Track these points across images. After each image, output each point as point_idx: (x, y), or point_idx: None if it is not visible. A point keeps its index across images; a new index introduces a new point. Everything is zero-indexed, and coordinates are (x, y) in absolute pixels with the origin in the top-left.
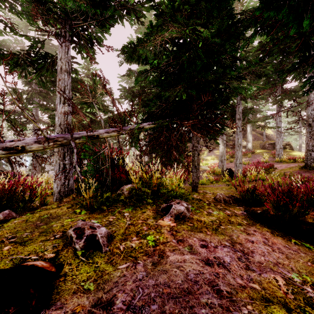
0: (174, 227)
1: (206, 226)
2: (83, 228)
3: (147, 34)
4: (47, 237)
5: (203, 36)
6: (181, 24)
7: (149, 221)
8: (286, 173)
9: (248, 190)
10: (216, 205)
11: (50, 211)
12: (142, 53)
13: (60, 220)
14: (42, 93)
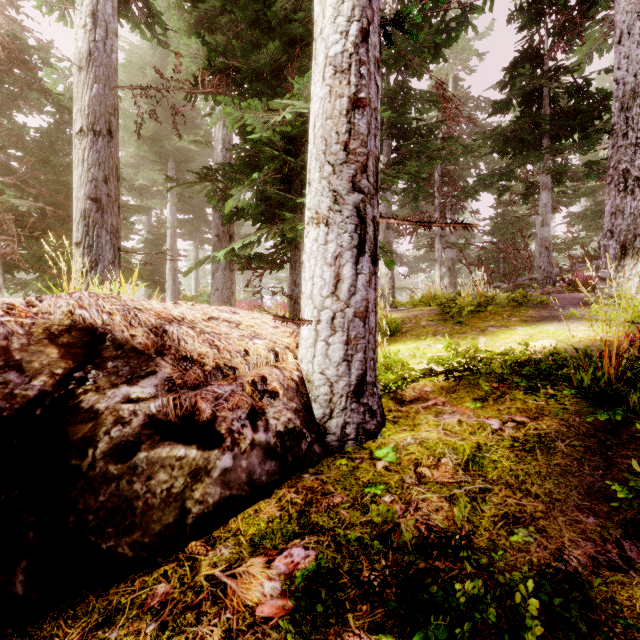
0: None
1: None
2: None
3: None
4: None
5: None
6: None
7: None
8: None
9: None
10: None
11: None
12: None
13: None
14: None
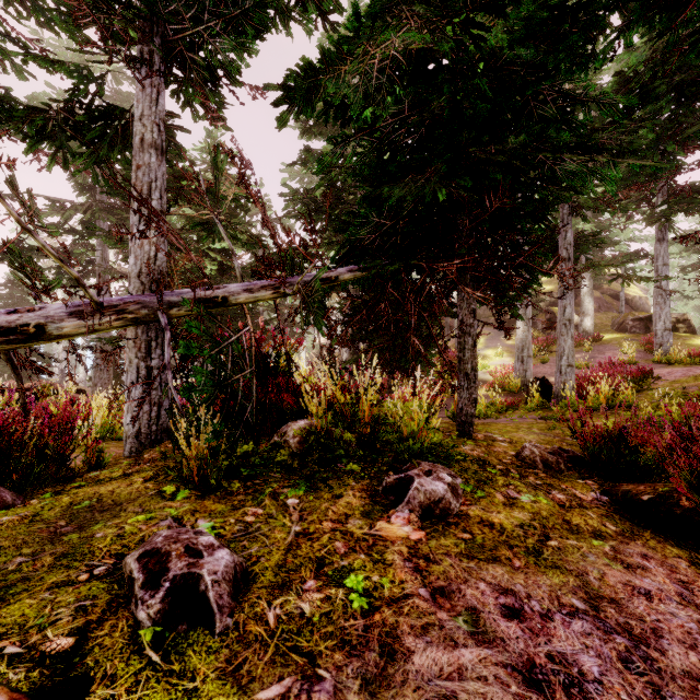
0: (420, 546)
1: (509, 542)
2: (166, 554)
3: (346, 38)
4: (72, 574)
5: (489, 46)
6: (434, 8)
7: (352, 524)
8: (687, 390)
9: (610, 438)
10: (523, 476)
11: (101, 488)
12: (333, 91)
13: (119, 518)
14: (115, 209)
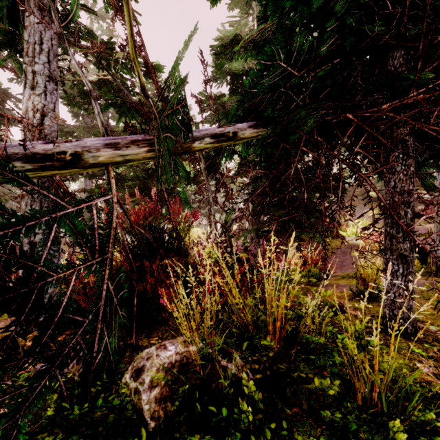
0: None
1: None
2: None
3: None
4: None
5: None
6: None
7: None
8: None
9: None
10: None
11: None
12: None
13: None
14: (95, 128)
